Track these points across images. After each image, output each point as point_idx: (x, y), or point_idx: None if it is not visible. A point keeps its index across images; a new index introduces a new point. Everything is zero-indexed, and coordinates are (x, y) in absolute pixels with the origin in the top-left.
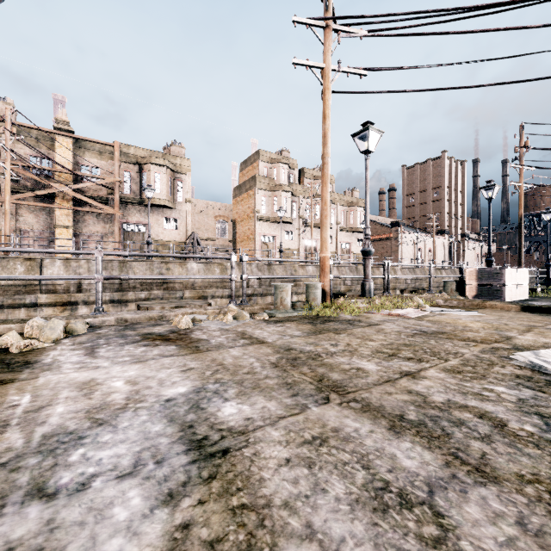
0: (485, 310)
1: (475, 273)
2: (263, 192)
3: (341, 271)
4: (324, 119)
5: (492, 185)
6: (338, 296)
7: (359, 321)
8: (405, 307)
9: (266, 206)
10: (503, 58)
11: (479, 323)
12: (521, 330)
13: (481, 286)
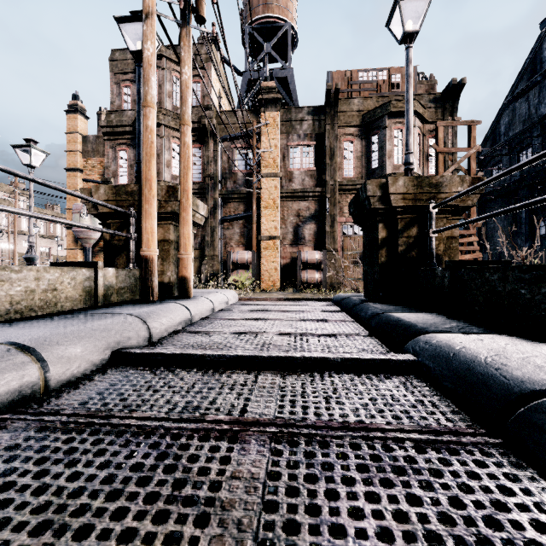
0: None
1: None
2: None
3: None
4: (15, 227)
5: None
6: None
7: None
8: None
9: None
10: None
11: None
12: None
13: None
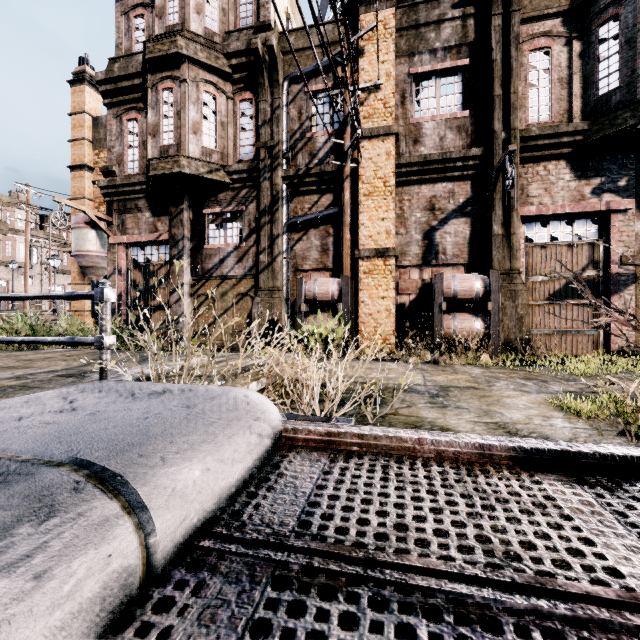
0: None
1: None
2: None
3: None
4: (26, 258)
5: None
6: None
7: None
8: None
9: None
10: None
11: None
12: None
13: None
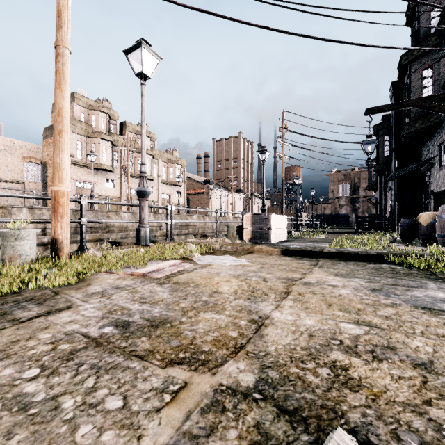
0: (253, 255)
1: (250, 218)
2: (79, 136)
3: (157, 218)
4: None
5: (265, 150)
6: (113, 245)
7: (43, 301)
8: (172, 258)
9: (82, 151)
10: (267, 3)
11: (236, 281)
12: (279, 292)
13: (255, 230)
